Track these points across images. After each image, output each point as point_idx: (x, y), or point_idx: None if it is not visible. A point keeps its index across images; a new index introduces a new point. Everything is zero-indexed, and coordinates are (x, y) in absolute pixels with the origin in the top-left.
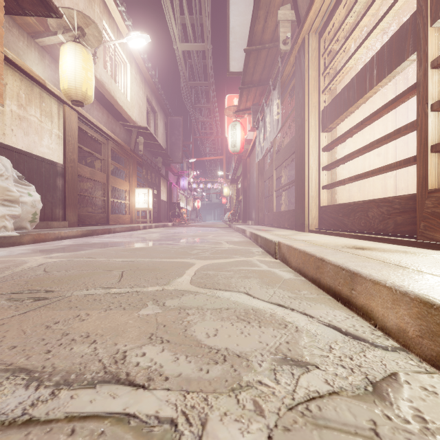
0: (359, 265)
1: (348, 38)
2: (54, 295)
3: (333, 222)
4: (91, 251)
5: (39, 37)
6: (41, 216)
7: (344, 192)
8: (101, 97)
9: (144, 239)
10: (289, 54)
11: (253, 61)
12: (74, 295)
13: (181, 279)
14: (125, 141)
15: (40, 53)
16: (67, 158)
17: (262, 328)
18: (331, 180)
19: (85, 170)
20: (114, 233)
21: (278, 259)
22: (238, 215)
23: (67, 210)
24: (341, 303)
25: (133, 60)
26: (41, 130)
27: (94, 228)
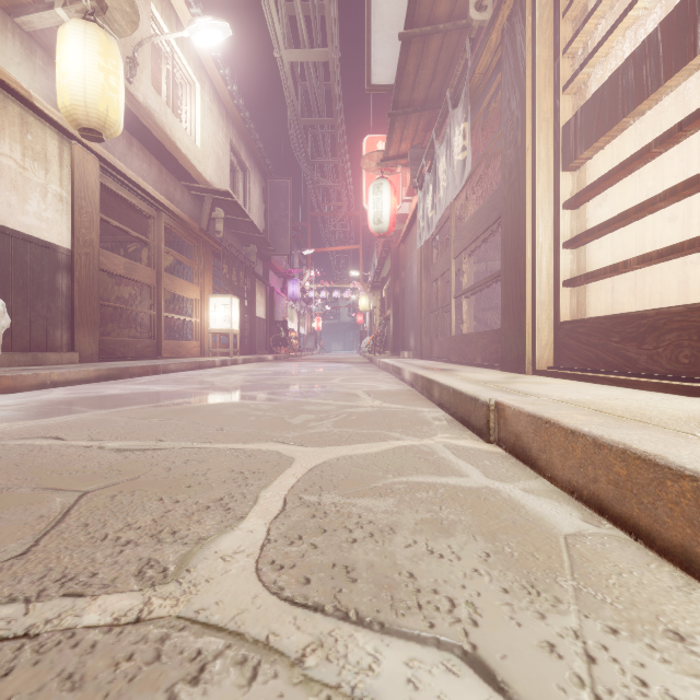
0: None
1: None
2: None
3: (595, 354)
4: (79, 416)
5: (21, 13)
6: (24, 342)
7: (604, 293)
8: (147, 136)
9: (209, 386)
10: (488, 28)
11: (414, 60)
12: None
13: (232, 538)
14: (192, 216)
15: (26, 44)
16: (77, 238)
17: None
18: (578, 269)
19: (116, 261)
20: (165, 373)
21: (497, 445)
22: (385, 342)
23: (77, 331)
24: None
25: (205, 77)
26: (24, 185)
27: (125, 365)
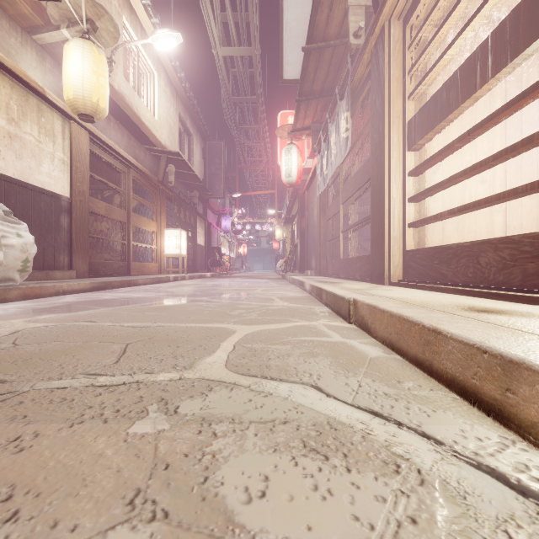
0: (515, 346)
1: (447, 18)
2: (1, 391)
3: (425, 271)
4: (96, 311)
5: (37, 33)
6: (39, 264)
7: (437, 231)
8: (120, 113)
9: (171, 294)
10: (362, 50)
11: (313, 64)
12: (34, 389)
13: (211, 358)
14: (151, 171)
15: (39, 53)
16: (74, 190)
17: (353, 473)
18: (419, 215)
19: (99, 205)
20: (135, 286)
21: (354, 324)
22: (294, 263)
23: (74, 256)
24: (479, 409)
25: (161, 68)
26: (39, 153)
27: (109, 280)
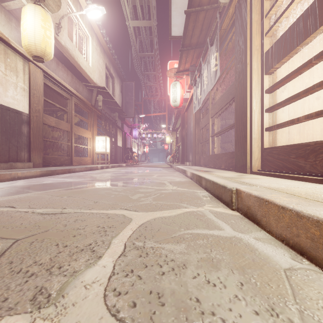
0: None
1: None
2: None
3: (282, 164)
4: (27, 195)
5: (5, 1)
6: (6, 158)
7: (285, 134)
8: (66, 61)
9: (94, 179)
10: (228, 6)
11: (192, 24)
12: None
13: (93, 272)
14: (87, 99)
15: (7, 16)
16: (32, 108)
17: None
18: (272, 122)
19: (51, 119)
20: (74, 172)
21: (237, 211)
22: (177, 158)
23: (32, 153)
24: None
25: (94, 34)
26: (6, 83)
27: (54, 169)
